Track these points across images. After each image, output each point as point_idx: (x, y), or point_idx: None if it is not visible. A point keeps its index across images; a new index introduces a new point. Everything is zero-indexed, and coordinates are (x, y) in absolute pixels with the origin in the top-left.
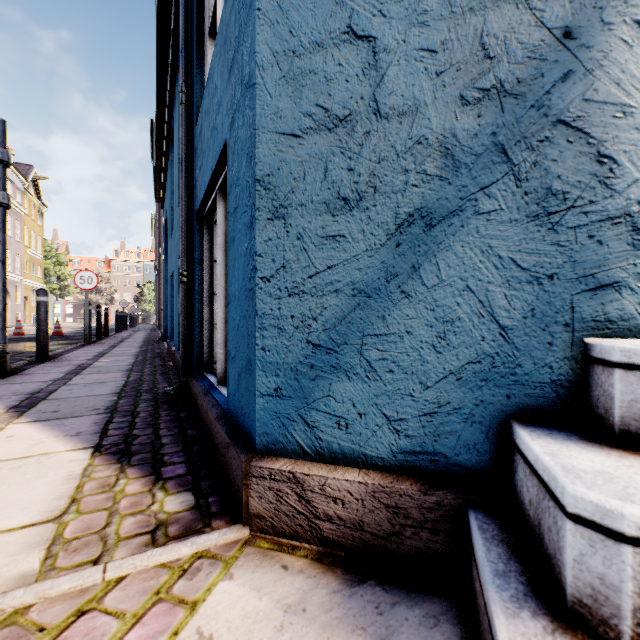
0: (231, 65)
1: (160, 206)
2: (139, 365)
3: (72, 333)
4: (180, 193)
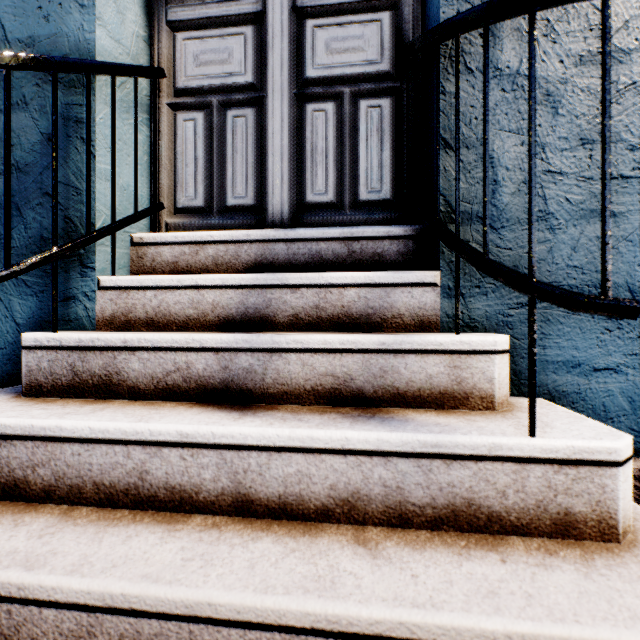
0: None
1: None
2: None
3: None
4: None
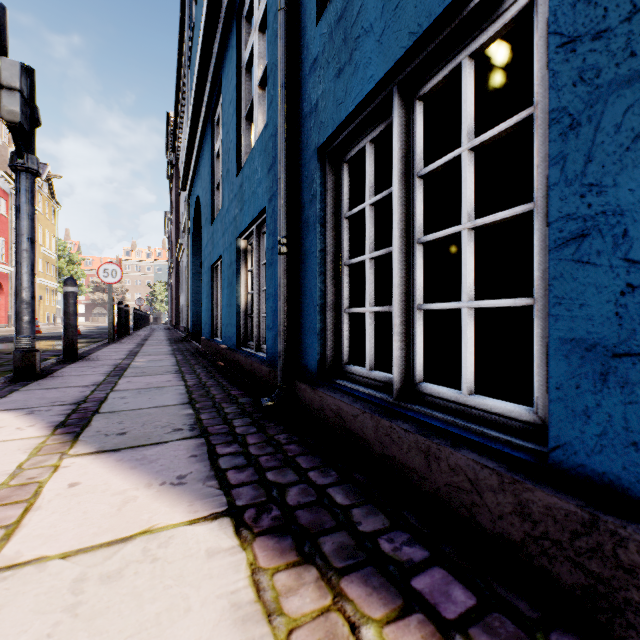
0: None
1: (176, 202)
2: (185, 365)
3: (88, 332)
4: (278, 131)
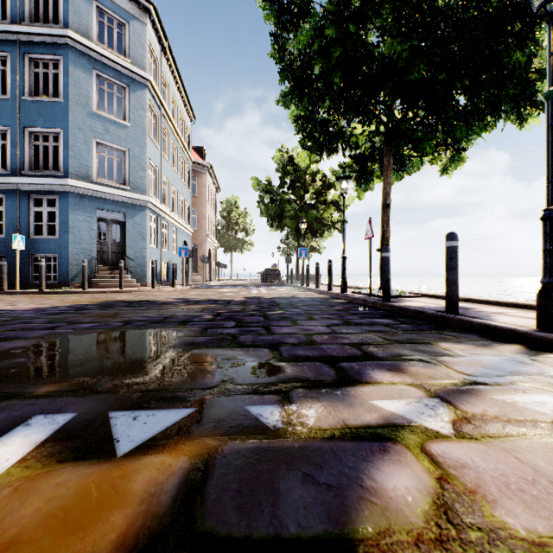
0: (61, 248)
1: None
2: None
3: None
4: None
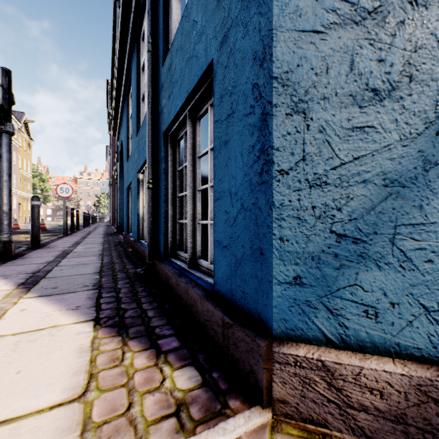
0: None
1: (113, 140)
2: (107, 251)
3: (52, 228)
4: (147, 120)
